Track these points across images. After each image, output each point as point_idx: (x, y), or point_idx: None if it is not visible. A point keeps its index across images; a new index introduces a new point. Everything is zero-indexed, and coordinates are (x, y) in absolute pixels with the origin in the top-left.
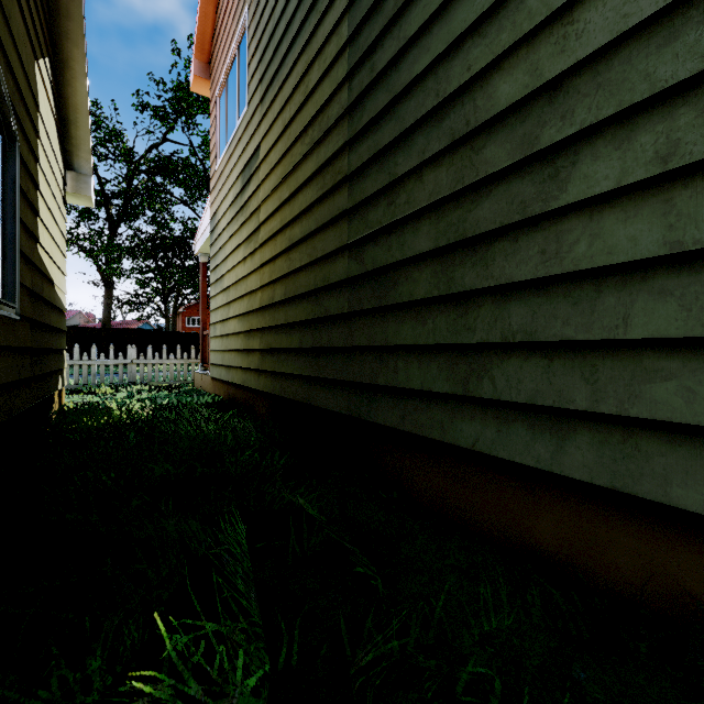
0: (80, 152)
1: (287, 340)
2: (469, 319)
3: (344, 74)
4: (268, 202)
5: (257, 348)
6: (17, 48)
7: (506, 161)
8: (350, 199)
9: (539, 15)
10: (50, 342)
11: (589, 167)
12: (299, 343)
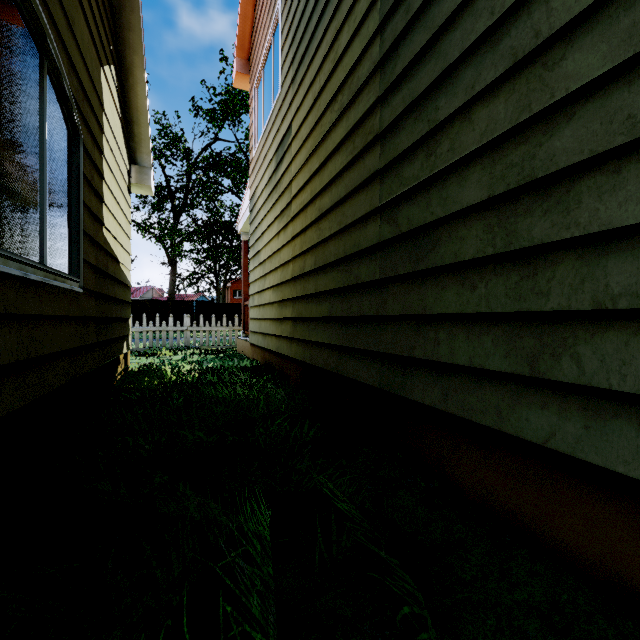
0: (142, 148)
1: (317, 309)
2: (538, 281)
3: (376, 26)
4: (299, 176)
5: (289, 317)
6: (81, 52)
7: (601, 67)
8: (382, 158)
9: None
10: (114, 312)
11: None
12: (329, 312)
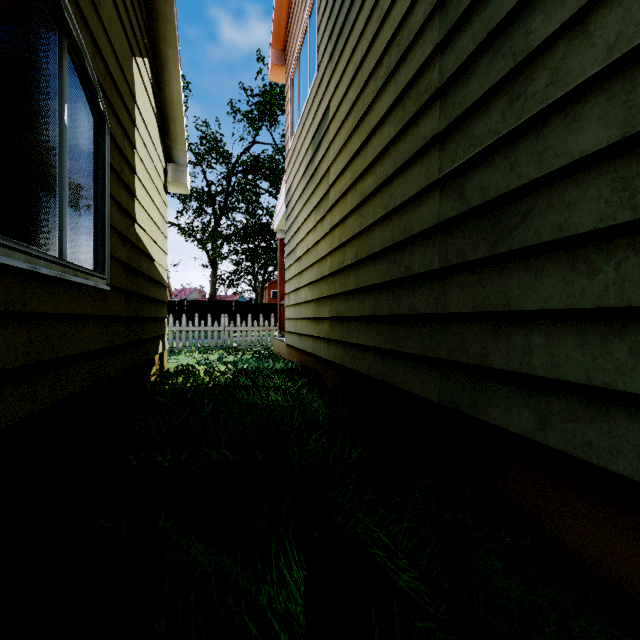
0: (178, 145)
1: (358, 307)
2: None
3: None
4: (338, 161)
5: (327, 316)
6: (108, 36)
7: None
8: (442, 118)
9: None
10: (148, 311)
11: None
12: (372, 310)
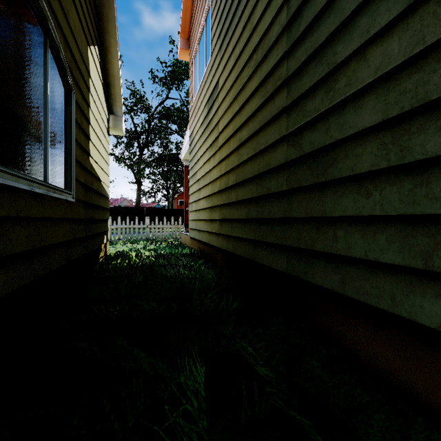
0: (116, 103)
1: (237, 213)
2: (432, 188)
3: None
4: (224, 117)
5: (217, 218)
6: (73, 35)
7: None
8: (288, 97)
9: None
10: (98, 215)
11: None
12: (246, 215)
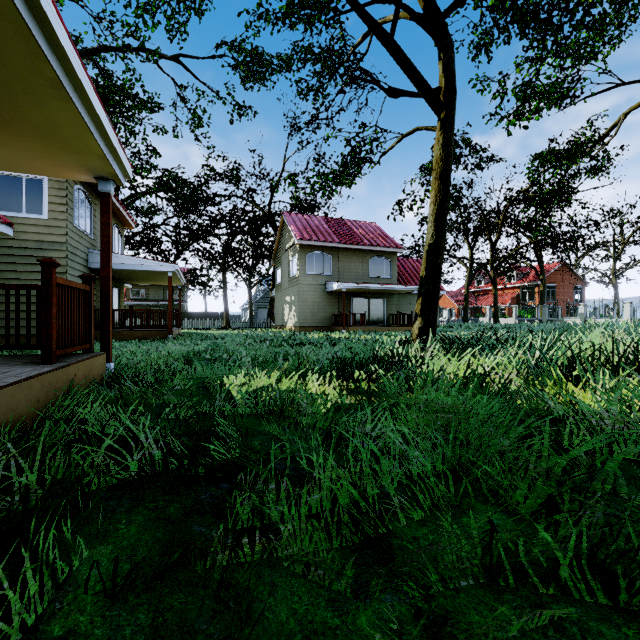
0: None
1: None
2: None
3: None
4: None
5: None
6: None
7: (0, 293)
8: None
9: (6, 277)
10: None
11: (13, 299)
12: None
